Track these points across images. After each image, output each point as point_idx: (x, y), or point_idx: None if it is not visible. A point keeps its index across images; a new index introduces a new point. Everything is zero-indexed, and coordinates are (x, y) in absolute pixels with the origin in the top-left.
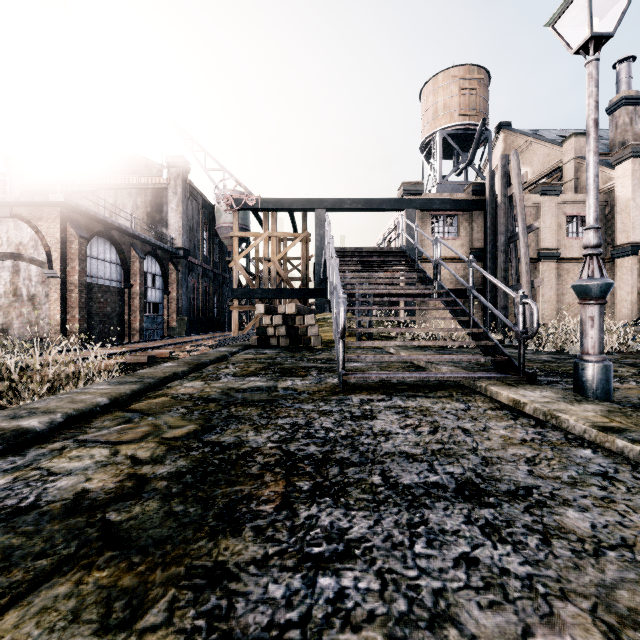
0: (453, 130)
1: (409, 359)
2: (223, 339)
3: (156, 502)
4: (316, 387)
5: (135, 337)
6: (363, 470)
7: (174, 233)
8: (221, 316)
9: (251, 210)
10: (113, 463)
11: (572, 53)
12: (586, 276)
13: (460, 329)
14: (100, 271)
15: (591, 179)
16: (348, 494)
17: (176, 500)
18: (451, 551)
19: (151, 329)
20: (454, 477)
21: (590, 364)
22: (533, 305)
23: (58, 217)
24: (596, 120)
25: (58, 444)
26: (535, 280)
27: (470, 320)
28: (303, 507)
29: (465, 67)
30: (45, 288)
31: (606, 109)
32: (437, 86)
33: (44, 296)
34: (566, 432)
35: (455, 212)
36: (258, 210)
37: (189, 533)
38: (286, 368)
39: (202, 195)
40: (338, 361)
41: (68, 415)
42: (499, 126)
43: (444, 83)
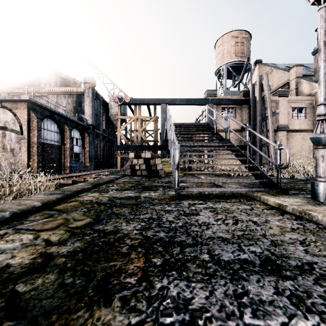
0: (232, 64)
1: (215, 180)
2: (112, 171)
3: (54, 275)
4: (162, 196)
5: (67, 171)
6: (196, 250)
7: (87, 117)
8: (112, 160)
9: (127, 104)
10: (33, 244)
11: (310, 4)
12: (319, 132)
13: (242, 164)
14: (48, 136)
15: (322, 76)
16: (188, 268)
17: (68, 273)
18: (273, 321)
19: (75, 167)
20: (257, 255)
21: (322, 183)
22: (286, 149)
23: (26, 107)
24: (325, 41)
25: (3, 231)
26: (277, 140)
27: (247, 159)
28: (157, 279)
29: (238, 31)
30: (19, 145)
31: (312, 52)
32: (224, 41)
33: (18, 149)
34: (317, 223)
35: (234, 105)
36: (131, 104)
37: (72, 303)
38: (145, 186)
39: (102, 98)
40: (175, 182)
41: (13, 213)
42: (256, 62)
43: (227, 39)
